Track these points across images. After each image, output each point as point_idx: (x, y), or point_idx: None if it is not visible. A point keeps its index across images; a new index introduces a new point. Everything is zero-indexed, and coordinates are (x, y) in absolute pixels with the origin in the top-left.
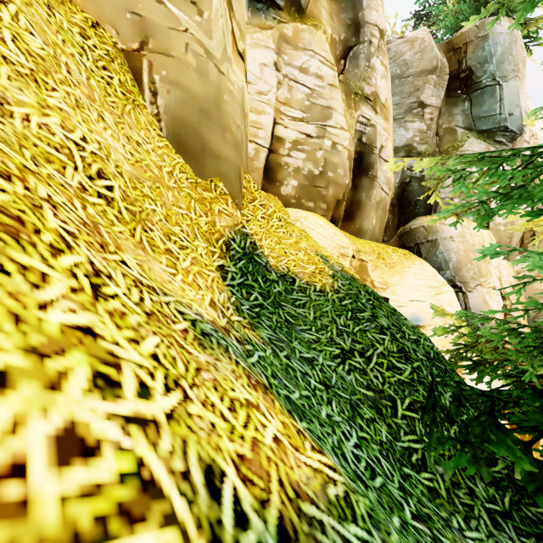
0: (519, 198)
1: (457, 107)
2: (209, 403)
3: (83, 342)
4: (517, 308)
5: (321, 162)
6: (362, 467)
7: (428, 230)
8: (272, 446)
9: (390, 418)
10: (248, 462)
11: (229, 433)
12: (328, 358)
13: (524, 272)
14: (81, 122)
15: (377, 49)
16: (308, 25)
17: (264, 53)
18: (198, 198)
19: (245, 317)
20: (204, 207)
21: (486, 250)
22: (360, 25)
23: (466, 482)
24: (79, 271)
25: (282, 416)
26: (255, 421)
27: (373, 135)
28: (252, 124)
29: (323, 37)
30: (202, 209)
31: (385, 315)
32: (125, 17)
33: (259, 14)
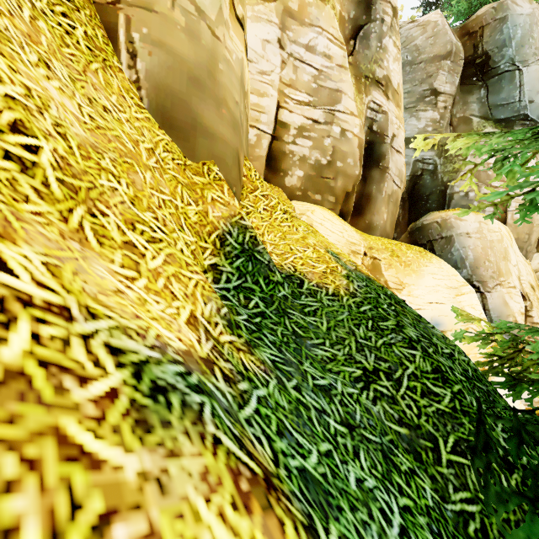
0: None
1: (472, 95)
2: None
3: None
4: None
5: (329, 150)
6: None
7: (441, 226)
8: None
9: (433, 467)
10: None
11: None
12: (348, 382)
13: None
14: None
15: (390, 28)
16: None
17: (266, 28)
18: (186, 183)
19: (240, 335)
20: (194, 194)
21: None
22: (371, 1)
23: None
24: None
25: None
26: None
27: (385, 123)
28: (253, 107)
29: (332, 13)
30: (191, 196)
31: (411, 323)
32: None
33: None
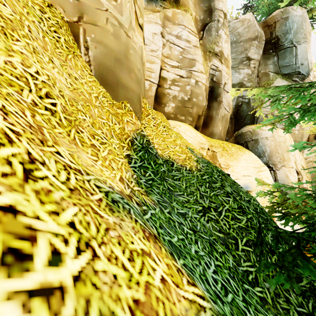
0: (315, 112)
1: (270, 60)
2: (114, 257)
3: (1, 220)
4: (315, 181)
5: (189, 92)
6: (219, 287)
7: (252, 133)
8: (160, 287)
9: (234, 251)
10: (141, 306)
11: (128, 281)
12: (195, 212)
13: (309, 158)
14: (35, 62)
15: (223, 25)
16: (181, 10)
17: (154, 27)
18: (114, 113)
19: (142, 187)
20: (118, 118)
21: (296, 145)
22: (212, 10)
23: (283, 293)
24: (15, 160)
25: (166, 259)
26: (148, 266)
27: (220, 76)
28: (147, 69)
29: (190, 17)
30: (116, 119)
31: (229, 185)
32: (69, 1)
33: (151, 3)
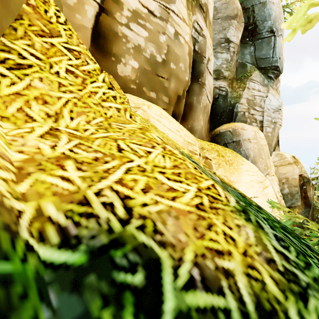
0: None
1: (247, 49)
2: None
3: None
4: None
5: (164, 48)
6: None
7: (233, 133)
8: None
9: None
10: None
11: None
12: None
13: (275, 163)
14: None
15: None
16: None
17: None
18: None
19: None
20: None
21: None
22: None
23: None
24: None
25: None
26: None
27: (204, 45)
28: None
29: None
30: None
31: None
32: None
33: None
